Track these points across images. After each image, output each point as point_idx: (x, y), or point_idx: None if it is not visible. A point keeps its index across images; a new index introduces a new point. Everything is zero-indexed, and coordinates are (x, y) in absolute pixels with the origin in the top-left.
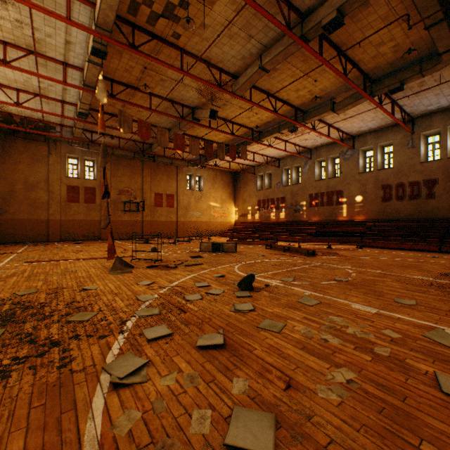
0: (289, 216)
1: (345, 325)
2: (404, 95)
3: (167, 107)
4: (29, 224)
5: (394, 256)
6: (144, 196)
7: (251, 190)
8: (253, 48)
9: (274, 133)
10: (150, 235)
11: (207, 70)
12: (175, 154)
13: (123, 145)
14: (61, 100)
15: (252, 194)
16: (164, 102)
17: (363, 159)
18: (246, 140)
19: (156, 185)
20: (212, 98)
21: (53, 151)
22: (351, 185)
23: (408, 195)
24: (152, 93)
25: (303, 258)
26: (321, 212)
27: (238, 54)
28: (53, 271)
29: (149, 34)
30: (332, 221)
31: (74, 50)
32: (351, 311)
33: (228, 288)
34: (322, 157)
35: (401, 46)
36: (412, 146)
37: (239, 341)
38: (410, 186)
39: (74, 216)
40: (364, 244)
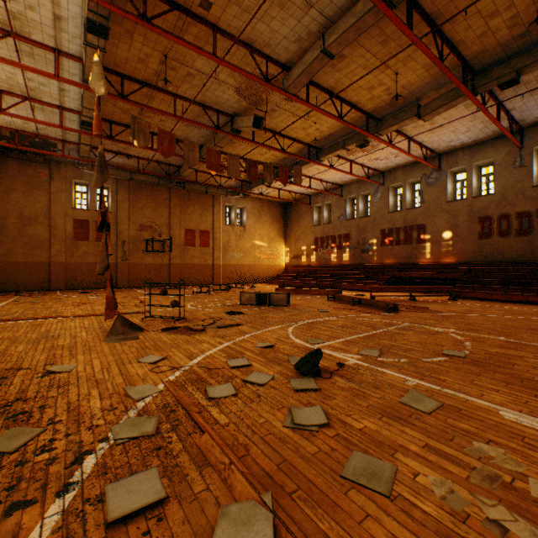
0: (354, 257)
1: (517, 471)
2: (515, 95)
3: (198, 115)
4: (24, 268)
5: (507, 312)
6: (172, 233)
7: (306, 225)
8: (313, 23)
9: (337, 150)
10: (169, 283)
11: (250, 59)
12: (210, 179)
13: (144, 168)
14: (59, 105)
15: (308, 230)
16: (194, 107)
17: (453, 184)
18: (300, 161)
19: (187, 219)
20: (257, 100)
21: (55, 176)
22: (437, 217)
23: (515, 230)
24: (177, 95)
25: (382, 315)
26: (397, 253)
27: (291, 33)
28: (26, 335)
29: (167, 2)
30: (412, 264)
31: (67, 31)
32: (509, 429)
33: (280, 371)
34: (398, 182)
35: (522, 18)
36: (520, 165)
37: (308, 528)
38: (518, 218)
39: (82, 258)
40: (458, 294)
